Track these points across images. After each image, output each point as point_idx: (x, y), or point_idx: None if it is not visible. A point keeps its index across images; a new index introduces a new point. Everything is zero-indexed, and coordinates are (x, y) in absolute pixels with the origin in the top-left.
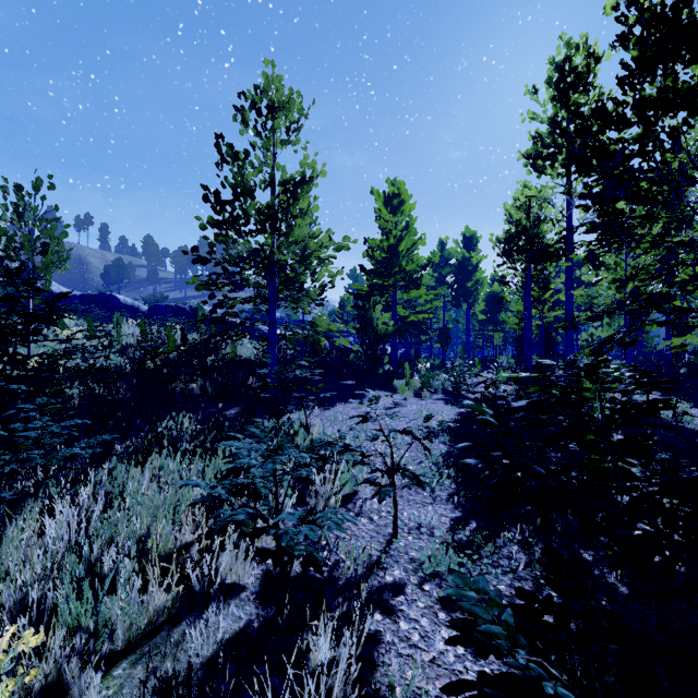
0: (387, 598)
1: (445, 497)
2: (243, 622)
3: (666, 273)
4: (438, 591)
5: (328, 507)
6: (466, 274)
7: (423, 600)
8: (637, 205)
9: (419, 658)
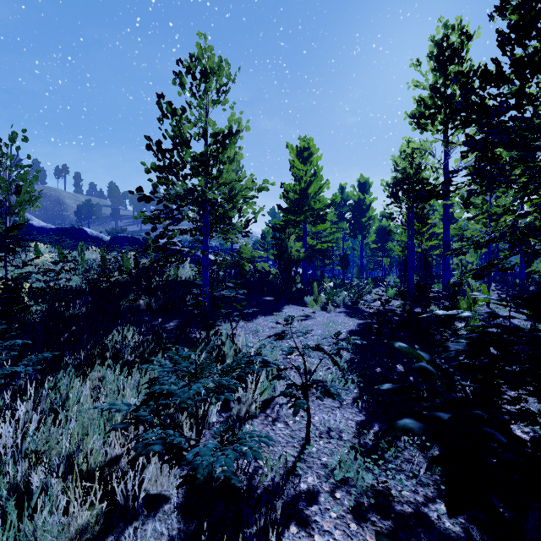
0: (302, 507)
1: (350, 401)
2: (165, 538)
3: None
4: (349, 499)
5: (249, 413)
6: (361, 212)
7: (335, 509)
8: (513, 151)
9: None
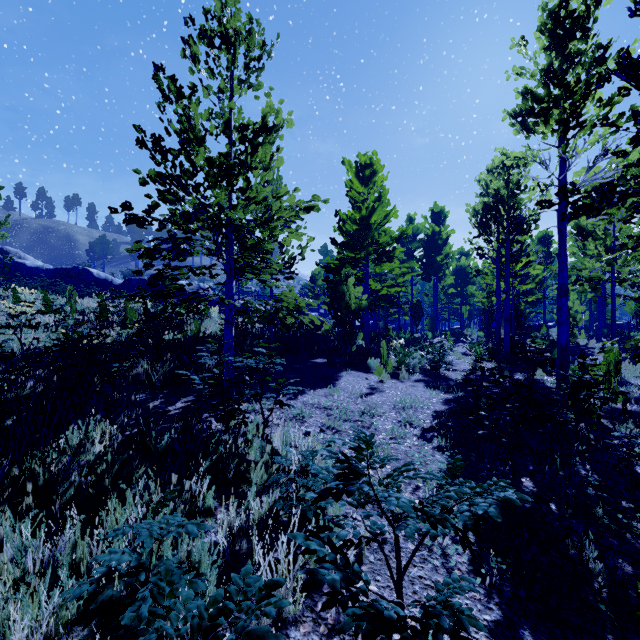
0: None
1: (466, 568)
2: None
3: None
4: None
5: (283, 613)
6: (436, 248)
7: None
8: None
9: None
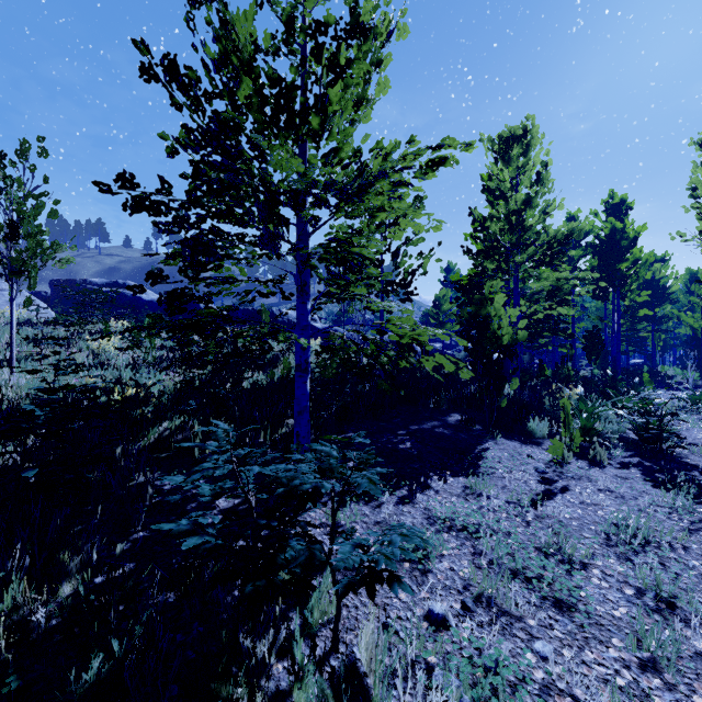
0: None
1: None
2: None
3: None
4: None
5: None
6: (618, 252)
7: None
8: None
9: None
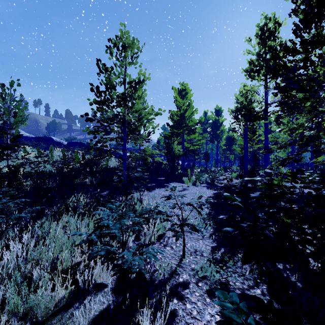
0: (180, 290)
1: (208, 236)
2: (105, 305)
3: (318, 125)
4: (206, 286)
5: (150, 241)
6: (216, 127)
7: (198, 291)
8: (302, 92)
9: (196, 324)
